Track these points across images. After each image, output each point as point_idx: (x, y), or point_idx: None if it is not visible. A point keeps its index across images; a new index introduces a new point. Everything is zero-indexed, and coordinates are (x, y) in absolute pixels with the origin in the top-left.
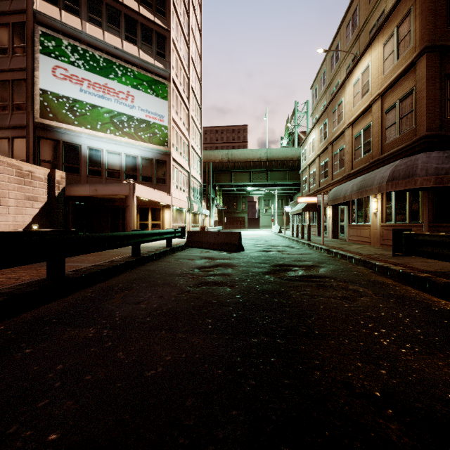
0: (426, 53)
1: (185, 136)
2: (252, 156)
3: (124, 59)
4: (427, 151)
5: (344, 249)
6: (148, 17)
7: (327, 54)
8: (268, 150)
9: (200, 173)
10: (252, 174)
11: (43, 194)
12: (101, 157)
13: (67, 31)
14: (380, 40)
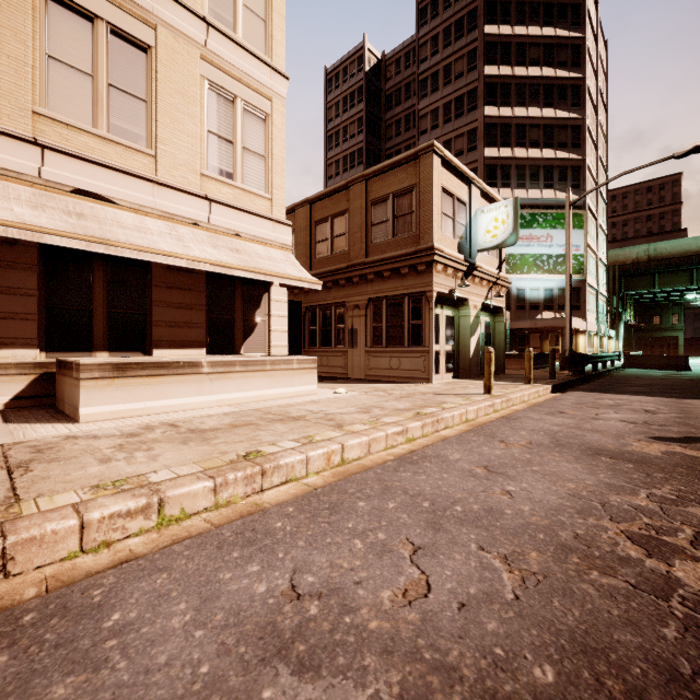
0: None
1: (594, 251)
2: (696, 247)
3: (543, 205)
4: None
5: None
6: (563, 158)
7: None
8: None
9: (605, 285)
10: (696, 273)
11: None
12: (525, 294)
13: None
14: None
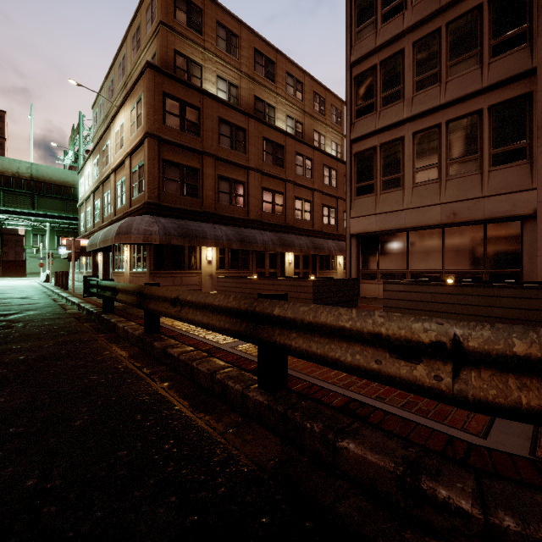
0: (148, 137)
1: None
2: (2, 167)
3: None
4: (149, 214)
5: None
6: None
7: (105, 81)
8: (34, 165)
9: None
10: (4, 195)
11: None
12: None
13: None
14: (129, 104)
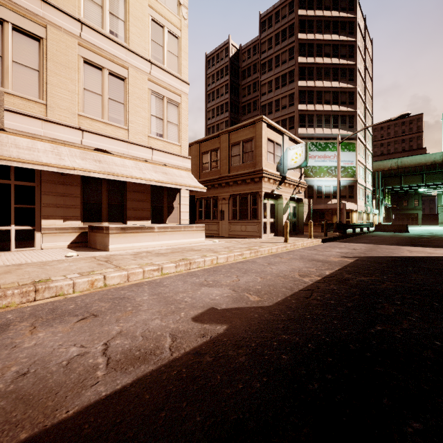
0: None
1: (363, 164)
2: (425, 161)
3: (332, 138)
4: None
5: None
6: (344, 110)
7: None
8: None
9: (371, 183)
10: (425, 176)
11: (307, 209)
12: (322, 189)
13: (308, 136)
14: None
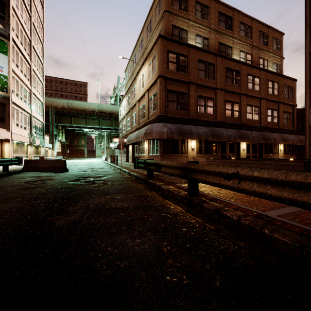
0: (159, 77)
1: (27, 85)
2: (88, 107)
3: None
4: (160, 122)
5: (128, 168)
6: None
7: (131, 55)
8: (100, 104)
9: (43, 115)
10: (88, 120)
11: None
12: None
13: None
14: (147, 62)
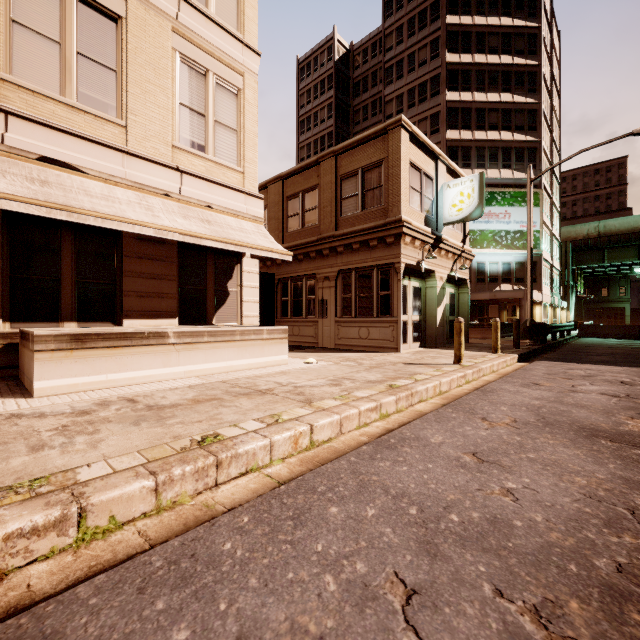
0: None
1: (549, 228)
2: None
3: (501, 184)
4: None
5: None
6: (520, 140)
7: None
8: None
9: (559, 259)
10: None
11: None
12: (484, 267)
13: None
14: None
